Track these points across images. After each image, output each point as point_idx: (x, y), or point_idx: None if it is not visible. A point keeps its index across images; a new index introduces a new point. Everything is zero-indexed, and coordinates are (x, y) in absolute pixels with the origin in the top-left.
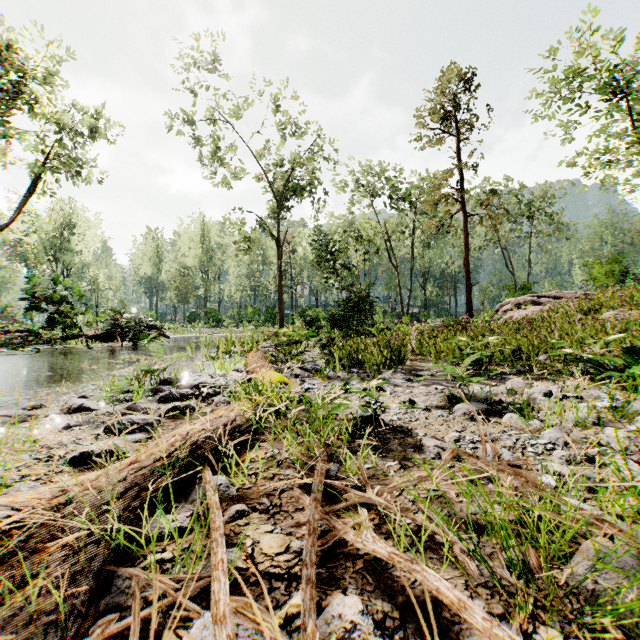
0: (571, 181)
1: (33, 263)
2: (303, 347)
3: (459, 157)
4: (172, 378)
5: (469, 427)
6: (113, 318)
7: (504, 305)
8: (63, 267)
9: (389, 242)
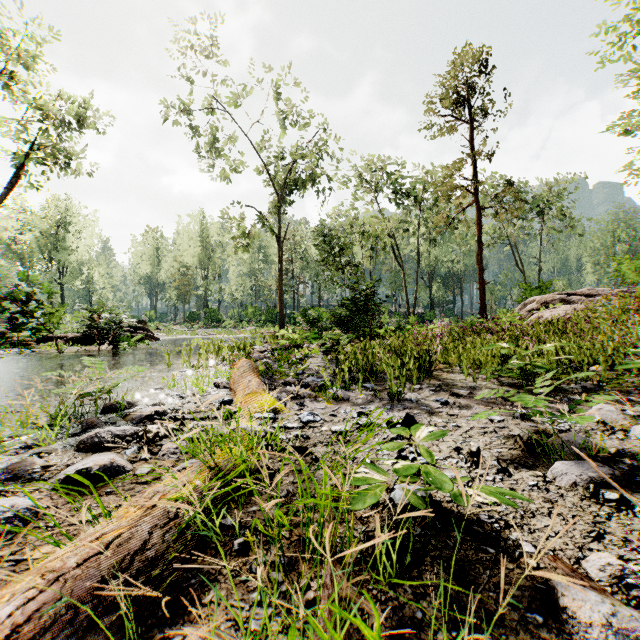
0: (585, 175)
1: (29, 262)
2: (304, 352)
3: (471, 146)
4: (121, 402)
5: (606, 523)
6: (88, 318)
7: (528, 304)
8: (58, 266)
9: (394, 239)
